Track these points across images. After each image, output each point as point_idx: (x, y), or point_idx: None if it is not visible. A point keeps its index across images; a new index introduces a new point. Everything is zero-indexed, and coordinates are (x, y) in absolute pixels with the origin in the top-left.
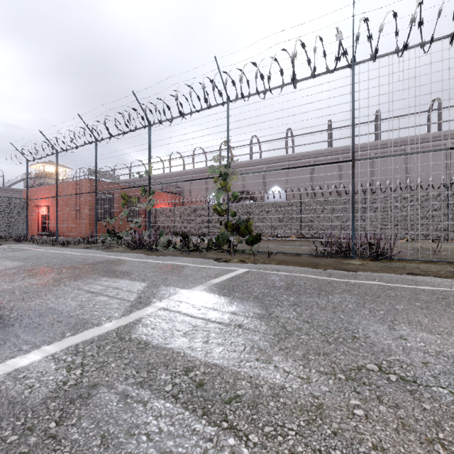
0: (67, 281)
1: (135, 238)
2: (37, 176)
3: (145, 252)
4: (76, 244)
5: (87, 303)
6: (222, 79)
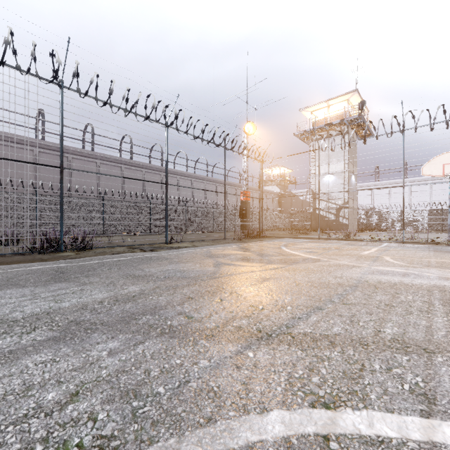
0: None
1: None
2: None
3: None
4: None
5: None
6: None
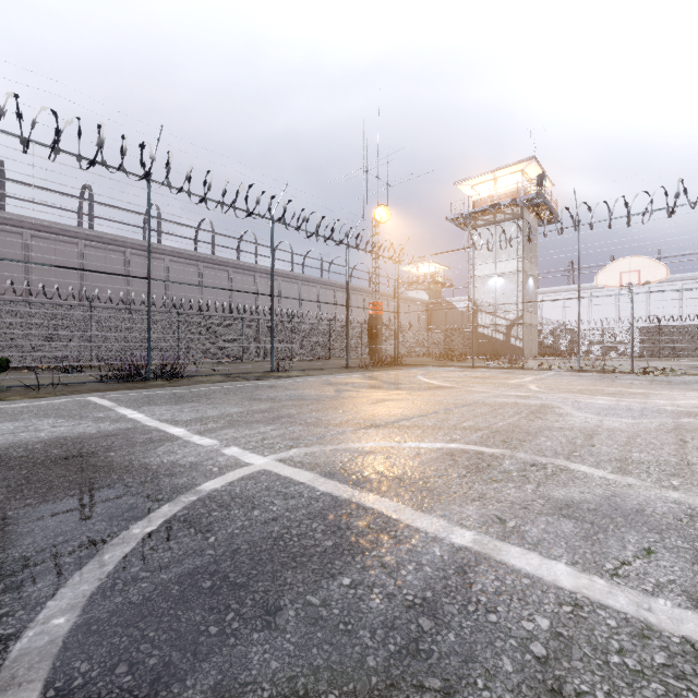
0: None
1: None
2: None
3: None
4: None
5: (67, 431)
6: None
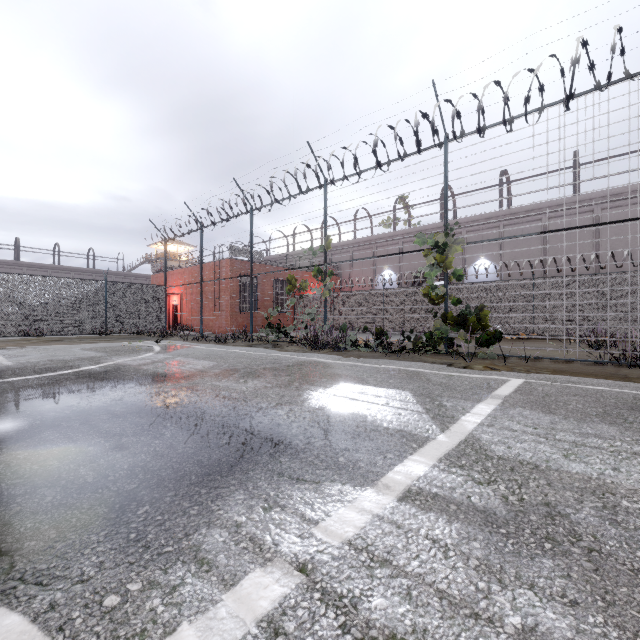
0: (304, 385)
1: (315, 334)
2: (159, 258)
3: (332, 352)
4: (229, 341)
5: (373, 412)
6: (440, 111)
